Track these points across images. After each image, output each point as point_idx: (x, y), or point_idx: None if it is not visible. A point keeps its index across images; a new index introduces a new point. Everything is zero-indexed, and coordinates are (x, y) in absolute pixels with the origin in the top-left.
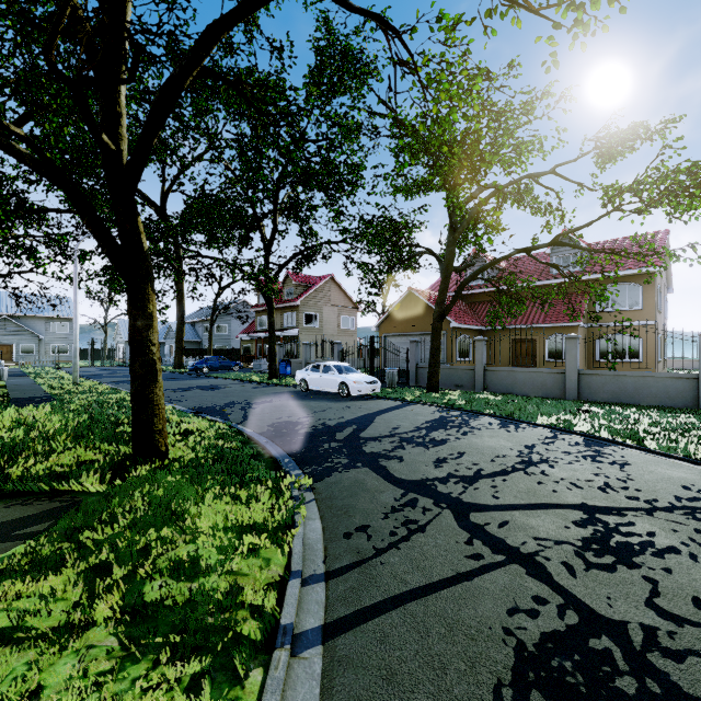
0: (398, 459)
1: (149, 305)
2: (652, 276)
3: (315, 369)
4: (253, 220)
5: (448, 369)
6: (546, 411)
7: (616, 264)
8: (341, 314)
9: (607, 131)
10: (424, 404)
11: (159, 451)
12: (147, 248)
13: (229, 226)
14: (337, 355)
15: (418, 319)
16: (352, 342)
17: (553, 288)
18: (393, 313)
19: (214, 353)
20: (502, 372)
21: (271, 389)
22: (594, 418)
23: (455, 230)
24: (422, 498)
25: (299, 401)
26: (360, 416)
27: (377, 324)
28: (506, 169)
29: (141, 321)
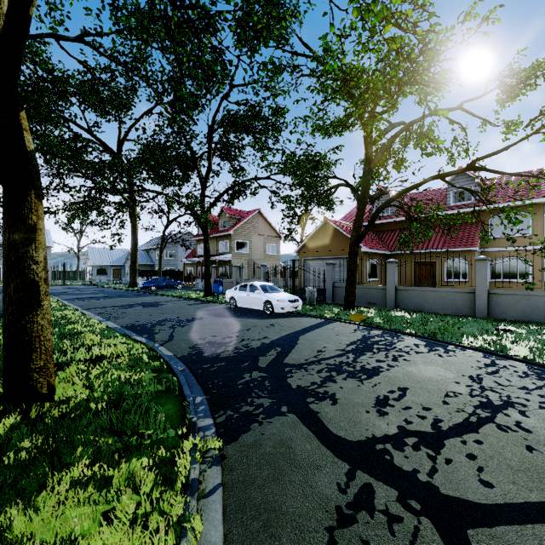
0: (330, 399)
1: (31, 215)
2: (541, 206)
3: (243, 288)
4: (191, 161)
5: (362, 288)
6: (466, 330)
7: (532, 187)
8: (266, 242)
9: (511, 69)
10: (343, 322)
11: (37, 394)
12: (32, 148)
13: (171, 165)
14: (263, 276)
15: (333, 245)
16: (276, 265)
17: (460, 214)
18: (311, 240)
19: (163, 274)
20: (412, 292)
21: (204, 306)
22: (521, 340)
23: (370, 161)
24: (378, 486)
25: (227, 318)
26: (284, 336)
27: (297, 250)
28: (422, 99)
29: (19, 234)
